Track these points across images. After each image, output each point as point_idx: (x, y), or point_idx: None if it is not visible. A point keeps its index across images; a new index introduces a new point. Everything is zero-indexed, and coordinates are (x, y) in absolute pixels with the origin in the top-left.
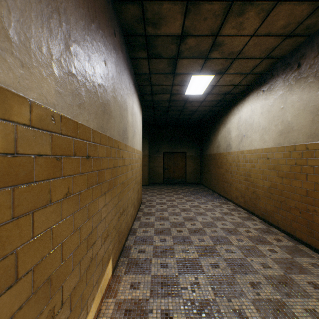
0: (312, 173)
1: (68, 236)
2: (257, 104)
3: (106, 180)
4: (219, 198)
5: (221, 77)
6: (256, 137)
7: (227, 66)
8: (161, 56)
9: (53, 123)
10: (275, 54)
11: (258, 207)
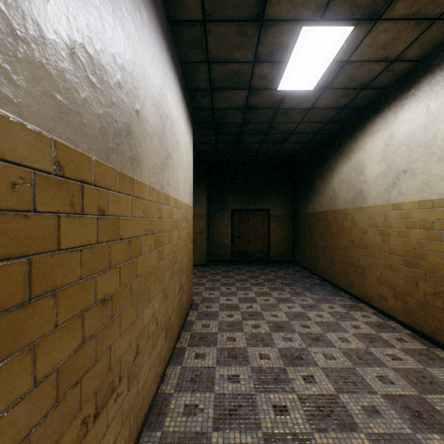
0: None
1: None
2: None
3: None
4: (337, 293)
5: (368, 30)
6: None
7: None
8: None
9: None
10: None
11: None
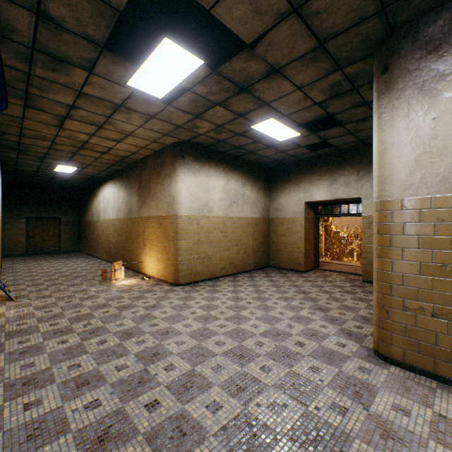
0: (125, 232)
1: None
2: (111, 190)
3: None
4: (91, 258)
5: (84, 169)
6: (111, 211)
7: (85, 166)
8: (31, 155)
9: None
10: (113, 168)
11: (112, 256)
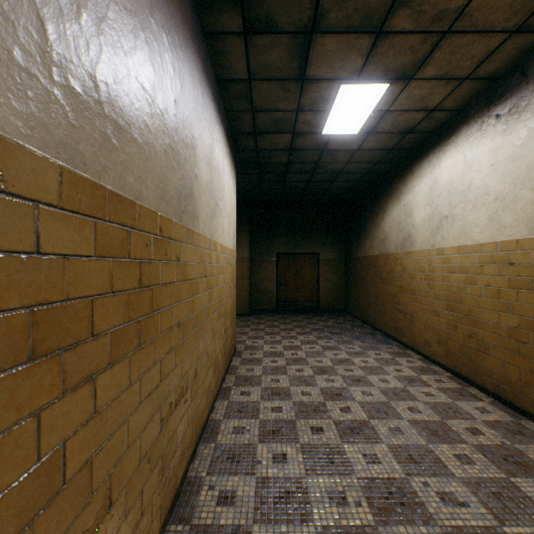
0: None
1: None
2: (482, 148)
3: (98, 332)
4: (386, 342)
5: (403, 87)
6: (478, 218)
7: (422, 55)
8: (274, 25)
9: None
10: None
11: (485, 368)
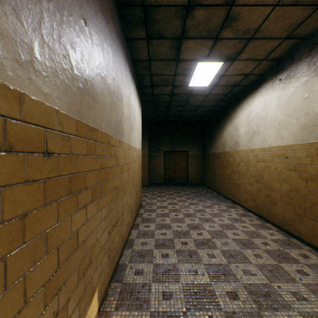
0: None
1: None
2: (273, 96)
3: (87, 187)
4: (225, 200)
5: (231, 64)
6: (271, 133)
7: (239, 49)
8: (162, 35)
9: None
10: (300, 32)
11: (274, 213)
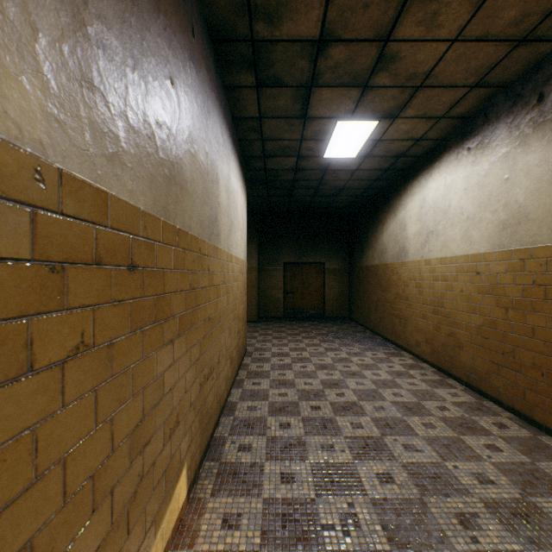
0: None
1: (82, 440)
2: (458, 174)
3: (174, 315)
4: (384, 344)
5: (390, 123)
6: (455, 234)
7: (402, 101)
8: (281, 82)
9: (38, 187)
10: (495, 77)
11: (460, 362)
